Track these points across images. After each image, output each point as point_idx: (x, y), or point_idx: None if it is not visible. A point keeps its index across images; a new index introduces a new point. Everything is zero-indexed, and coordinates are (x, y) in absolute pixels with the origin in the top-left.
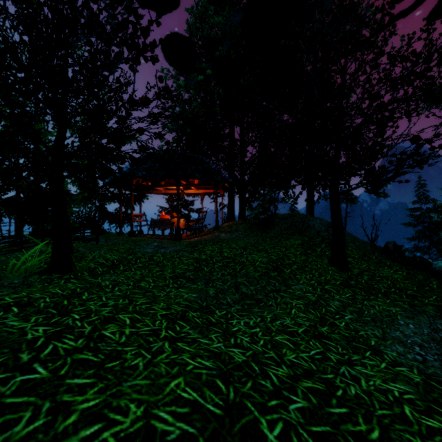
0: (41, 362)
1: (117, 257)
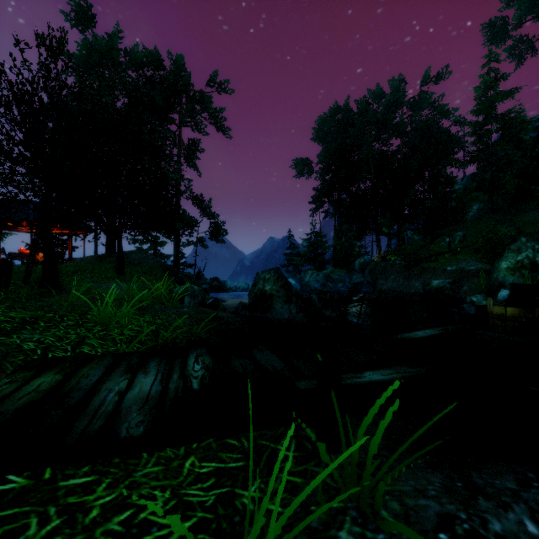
0: None
1: None
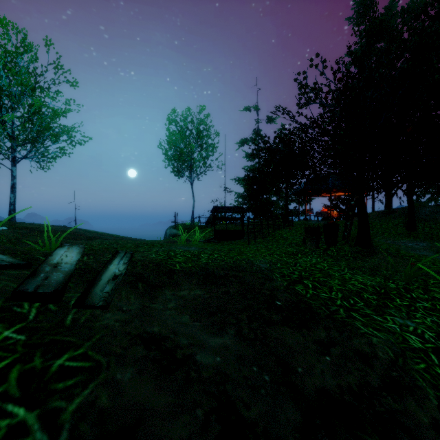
0: (296, 226)
1: (301, 223)
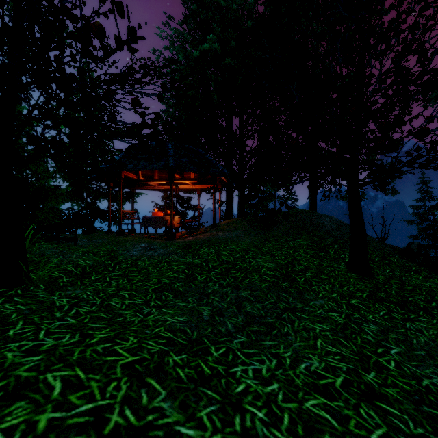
0: None
1: (91, 263)
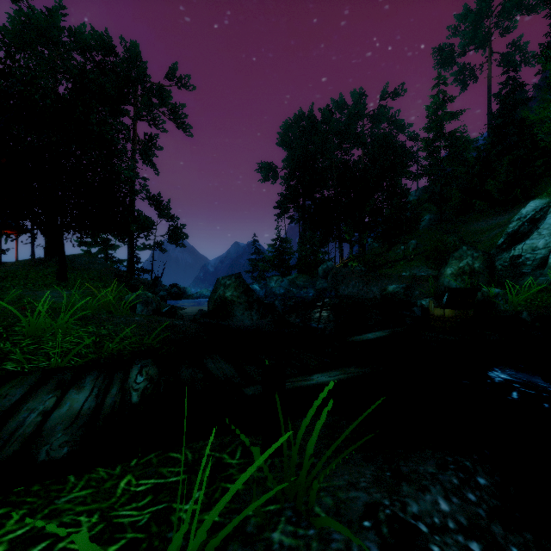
0: None
1: None
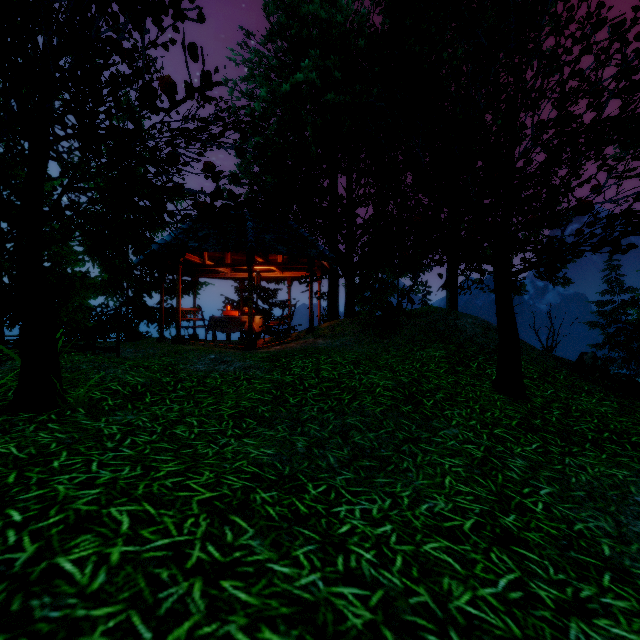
0: None
1: (144, 380)
